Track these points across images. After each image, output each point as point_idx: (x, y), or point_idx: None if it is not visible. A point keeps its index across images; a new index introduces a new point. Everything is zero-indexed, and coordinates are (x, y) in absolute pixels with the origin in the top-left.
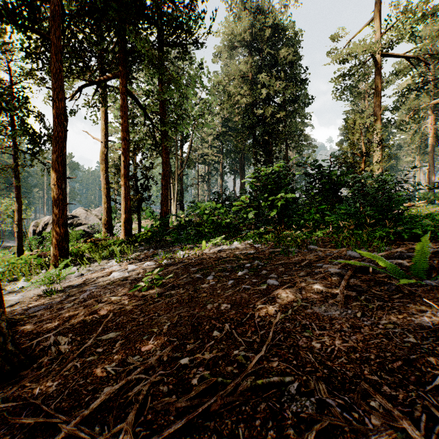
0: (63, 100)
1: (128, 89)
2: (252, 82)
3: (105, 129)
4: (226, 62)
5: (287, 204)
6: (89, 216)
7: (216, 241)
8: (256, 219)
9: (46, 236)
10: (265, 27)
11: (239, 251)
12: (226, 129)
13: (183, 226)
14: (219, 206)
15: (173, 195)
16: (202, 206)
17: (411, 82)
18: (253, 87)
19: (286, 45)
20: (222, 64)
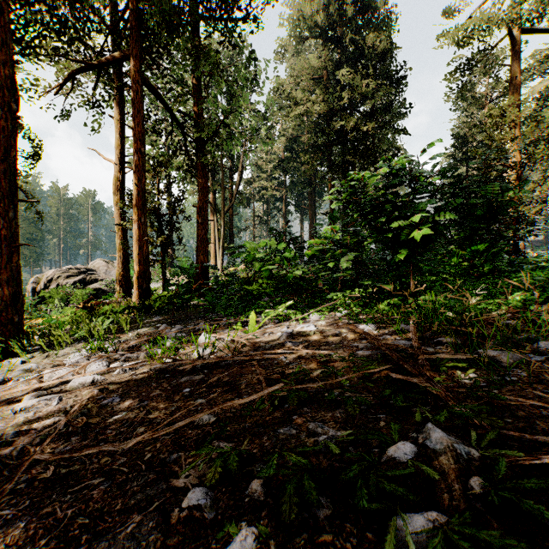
0: (11, 65)
1: (144, 76)
2: (326, 84)
3: (119, 145)
4: (290, 64)
5: (431, 237)
6: (110, 270)
7: (276, 313)
8: (355, 270)
9: (45, 297)
10: (346, 5)
11: (326, 340)
12: (290, 154)
13: (222, 284)
14: (281, 247)
15: (218, 241)
16: (250, 247)
17: (546, 84)
18: (328, 91)
19: (375, 30)
20: (285, 67)
